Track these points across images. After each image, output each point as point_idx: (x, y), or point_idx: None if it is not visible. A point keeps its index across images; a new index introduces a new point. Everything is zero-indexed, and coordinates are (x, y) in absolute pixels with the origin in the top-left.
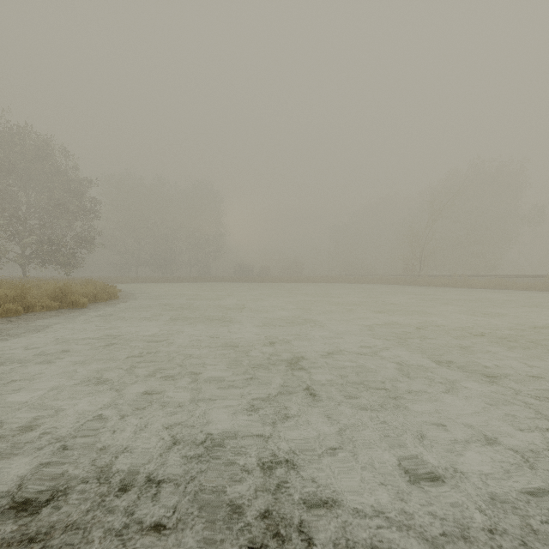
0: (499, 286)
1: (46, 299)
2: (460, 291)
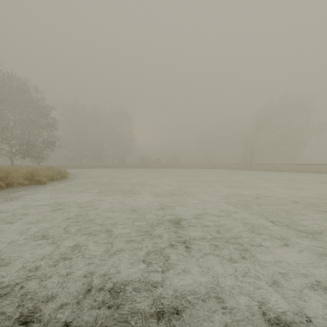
0: (299, 171)
1: (21, 179)
2: (276, 173)
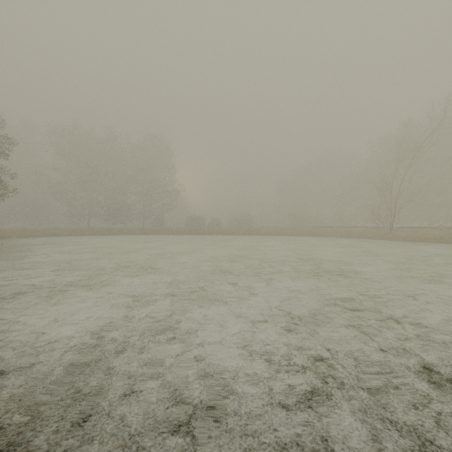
0: None
1: None
2: None
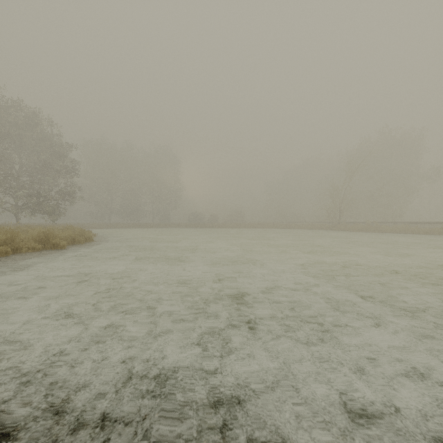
0: (405, 231)
1: (32, 242)
2: (373, 235)
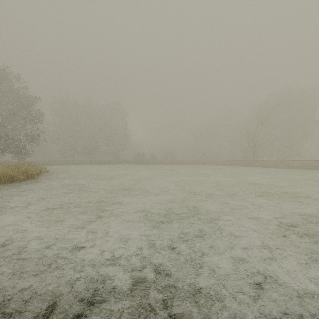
0: (313, 168)
1: None
2: (287, 171)
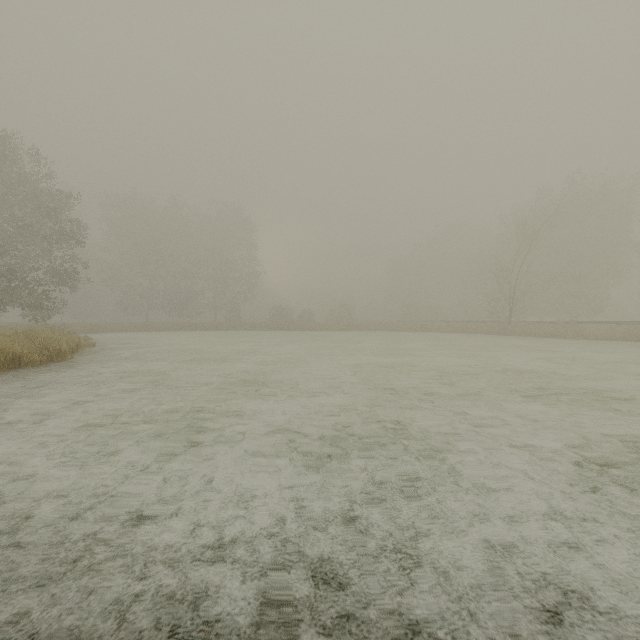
0: (631, 337)
1: None
2: (580, 344)
